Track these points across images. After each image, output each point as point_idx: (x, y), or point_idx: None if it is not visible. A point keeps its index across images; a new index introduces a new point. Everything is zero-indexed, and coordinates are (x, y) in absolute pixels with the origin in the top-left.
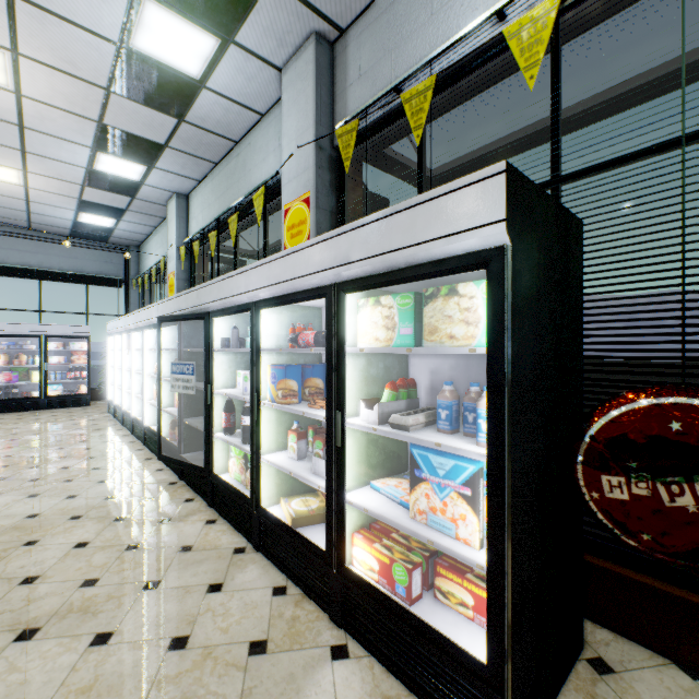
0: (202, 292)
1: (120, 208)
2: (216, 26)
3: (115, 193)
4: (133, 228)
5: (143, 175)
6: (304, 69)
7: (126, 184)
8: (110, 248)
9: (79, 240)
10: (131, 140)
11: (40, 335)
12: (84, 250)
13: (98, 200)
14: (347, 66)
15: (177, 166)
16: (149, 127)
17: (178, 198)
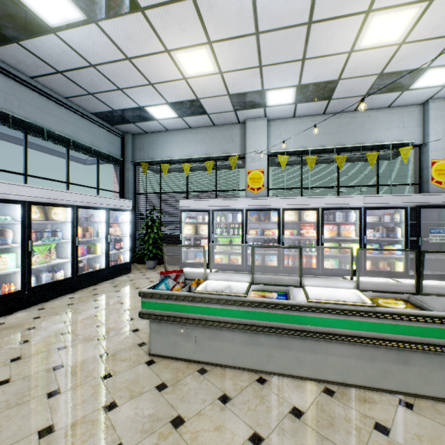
0: None
1: (207, 112)
2: None
3: (231, 105)
4: (171, 124)
5: (279, 104)
6: None
7: (255, 103)
8: (114, 131)
9: (95, 118)
10: (325, 91)
11: (106, 208)
12: (98, 128)
13: (208, 103)
14: None
15: (306, 108)
16: (348, 91)
17: (266, 121)
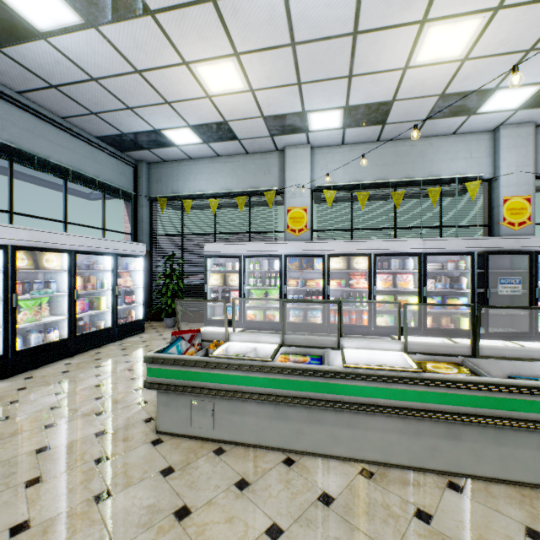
0: (525, 240)
1: (237, 137)
2: (527, 104)
3: (267, 129)
4: (194, 151)
5: (324, 129)
6: (524, 135)
7: (296, 128)
8: (125, 159)
9: (101, 143)
10: (378, 114)
11: (112, 253)
12: (105, 156)
13: (238, 127)
14: (539, 143)
15: (356, 134)
16: (405, 114)
17: (310, 148)
